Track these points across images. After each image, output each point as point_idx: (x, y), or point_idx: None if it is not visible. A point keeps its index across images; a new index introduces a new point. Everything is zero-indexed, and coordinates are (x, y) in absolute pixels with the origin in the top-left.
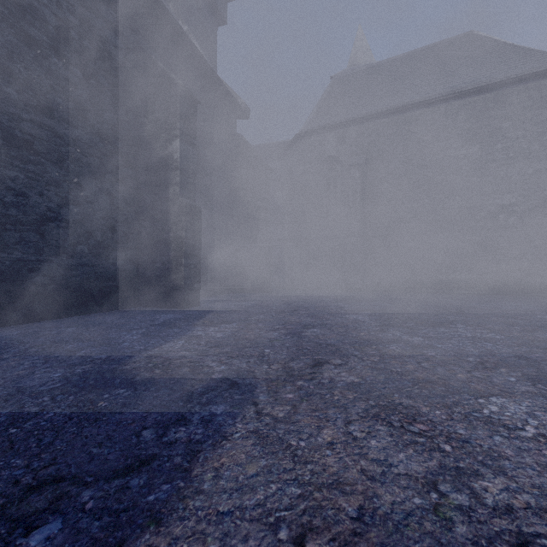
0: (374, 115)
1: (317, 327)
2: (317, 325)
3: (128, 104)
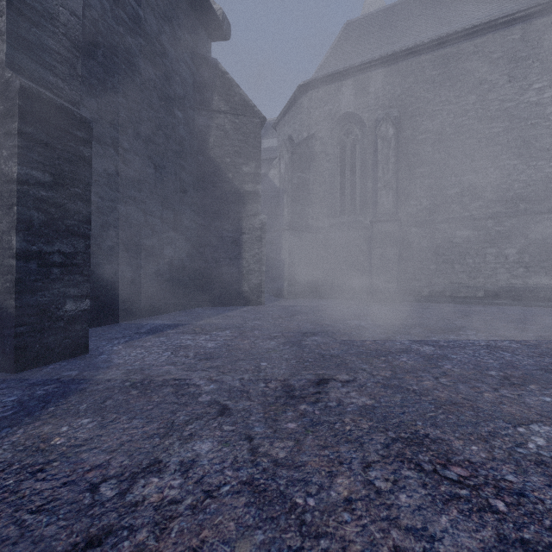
0: (412, 50)
1: None
2: None
3: None
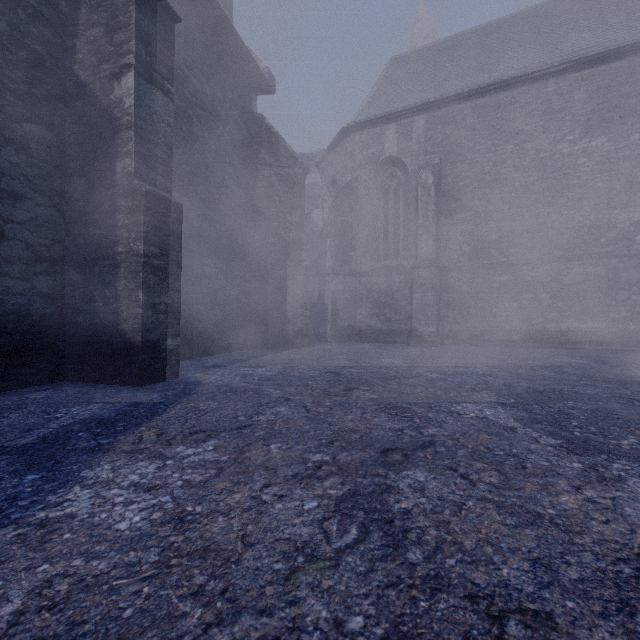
0: (452, 98)
1: (418, 460)
2: (413, 447)
3: (38, 6)
